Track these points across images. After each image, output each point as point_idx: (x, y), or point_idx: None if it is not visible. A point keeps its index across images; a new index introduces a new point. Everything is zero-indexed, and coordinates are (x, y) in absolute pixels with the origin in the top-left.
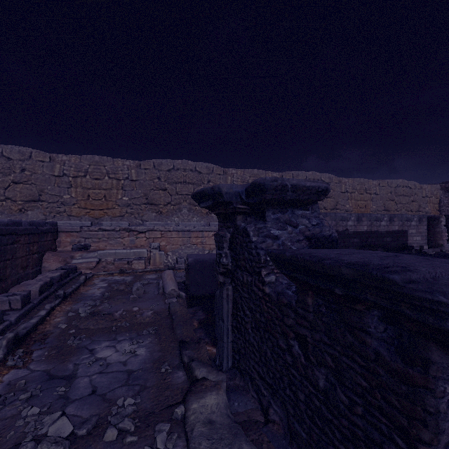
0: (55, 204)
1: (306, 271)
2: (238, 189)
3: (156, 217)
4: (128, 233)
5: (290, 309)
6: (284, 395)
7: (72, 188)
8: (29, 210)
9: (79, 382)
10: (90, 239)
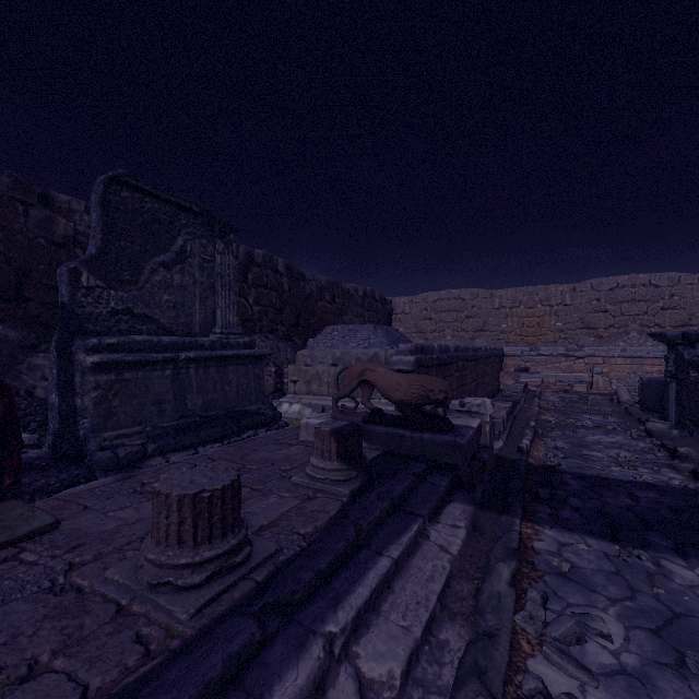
0: (495, 333)
1: (694, 365)
2: (677, 333)
3: (594, 342)
4: (565, 359)
5: (698, 383)
6: (697, 419)
7: (508, 318)
8: (476, 339)
9: (583, 420)
10: (529, 363)
